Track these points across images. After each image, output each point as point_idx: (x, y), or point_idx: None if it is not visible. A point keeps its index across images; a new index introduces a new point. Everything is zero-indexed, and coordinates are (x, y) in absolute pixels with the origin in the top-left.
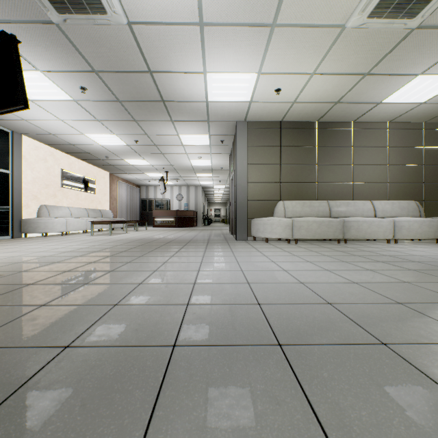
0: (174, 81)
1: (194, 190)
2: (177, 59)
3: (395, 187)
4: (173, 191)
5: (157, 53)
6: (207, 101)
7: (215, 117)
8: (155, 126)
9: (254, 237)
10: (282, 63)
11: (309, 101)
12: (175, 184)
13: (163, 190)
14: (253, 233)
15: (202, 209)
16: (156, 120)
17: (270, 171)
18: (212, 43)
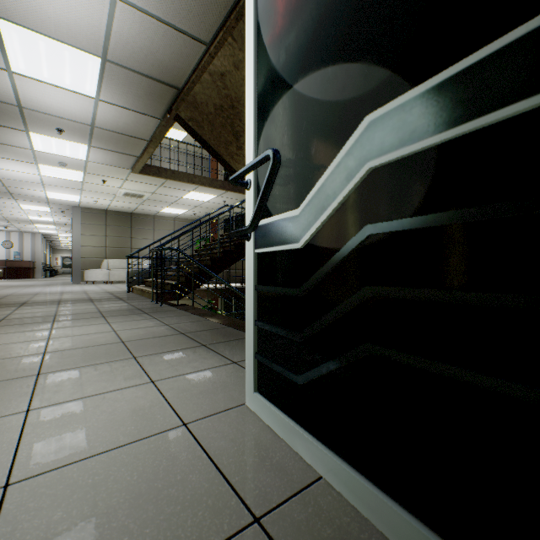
0: (22, 190)
1: (30, 237)
2: (27, 187)
3: None
4: None
5: (14, 184)
6: (47, 197)
7: (55, 202)
8: None
9: (86, 281)
10: (93, 196)
11: (119, 206)
12: (2, 229)
13: None
14: (85, 279)
15: (42, 258)
16: None
17: (99, 240)
18: (50, 187)
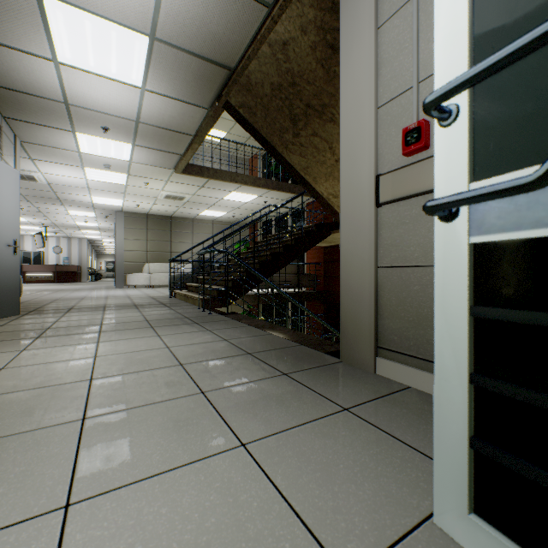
0: (70, 195)
1: (77, 243)
2: (74, 192)
3: (217, 256)
4: (49, 242)
5: (62, 189)
6: (93, 202)
7: (100, 207)
8: (47, 205)
9: (128, 285)
10: (135, 200)
11: (160, 210)
12: (52, 235)
13: (42, 245)
14: (128, 283)
15: (88, 263)
16: (49, 203)
17: (141, 244)
18: (95, 192)
